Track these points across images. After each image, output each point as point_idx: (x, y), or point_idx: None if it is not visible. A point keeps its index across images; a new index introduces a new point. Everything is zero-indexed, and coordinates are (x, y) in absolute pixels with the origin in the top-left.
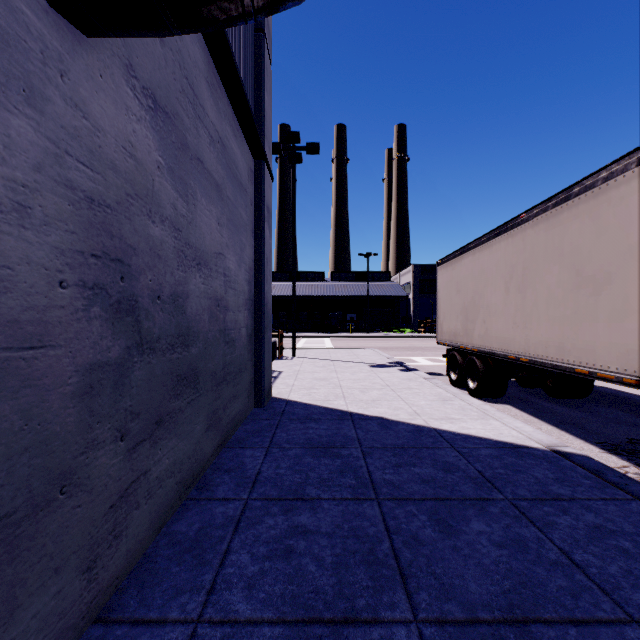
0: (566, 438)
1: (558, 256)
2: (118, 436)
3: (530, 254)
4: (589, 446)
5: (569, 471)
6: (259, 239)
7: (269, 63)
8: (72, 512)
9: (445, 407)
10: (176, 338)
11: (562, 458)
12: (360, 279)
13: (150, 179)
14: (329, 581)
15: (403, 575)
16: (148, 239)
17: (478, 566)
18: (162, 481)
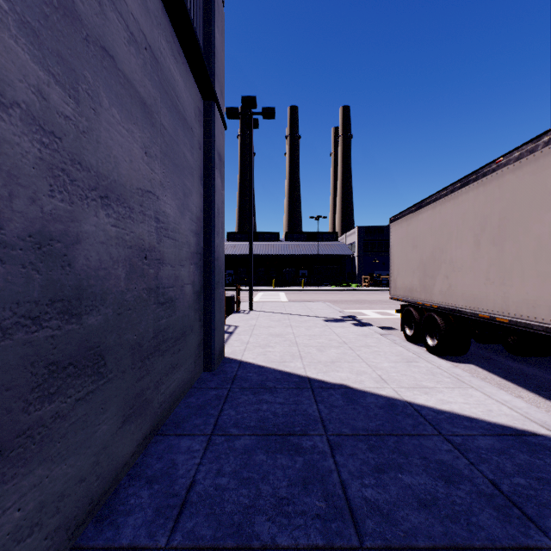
0: None
1: None
2: None
3: (510, 202)
4: None
5: None
6: (209, 187)
7: (221, 1)
8: None
9: (412, 371)
10: (46, 305)
11: None
12: (311, 239)
13: None
14: None
15: None
16: None
17: None
18: None
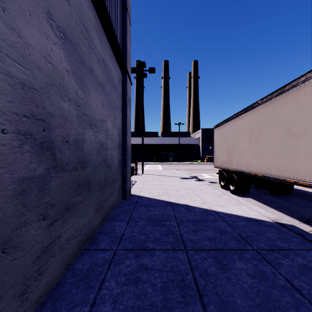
0: (281, 215)
1: (277, 122)
2: (41, 218)
3: (262, 121)
4: (293, 219)
5: (285, 234)
6: (124, 114)
7: (129, 25)
8: (10, 263)
9: (219, 199)
10: (77, 163)
11: (281, 226)
12: (175, 136)
13: (61, 77)
14: (159, 298)
15: (200, 294)
16: (60, 109)
17: (241, 289)
18: (69, 241)
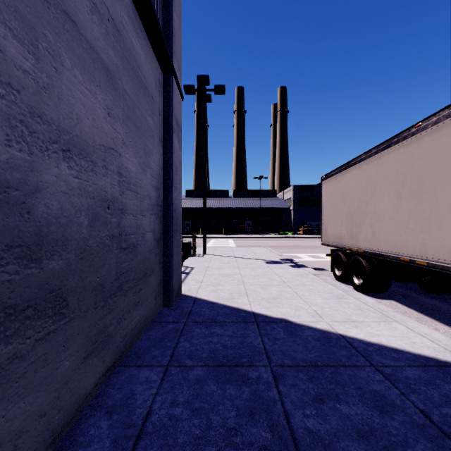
0: None
1: None
2: None
3: (428, 161)
4: None
5: None
6: (168, 148)
7: None
8: None
9: (342, 306)
10: (1, 250)
11: None
12: (254, 196)
13: None
14: None
15: None
16: None
17: None
18: None
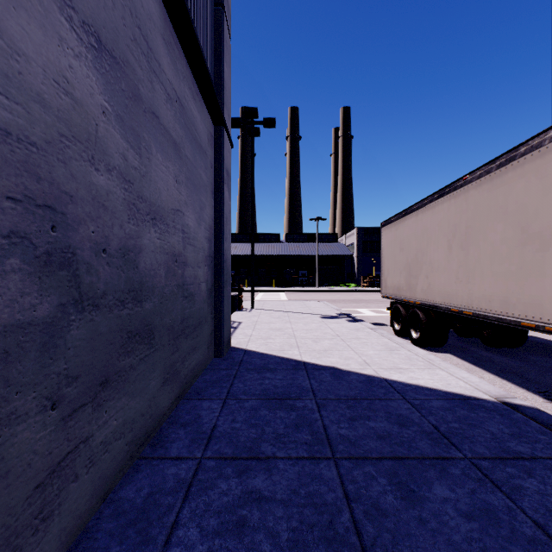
0: (509, 387)
1: (502, 214)
2: (47, 405)
3: (473, 213)
4: (532, 395)
5: (523, 425)
6: (219, 200)
7: (228, 37)
8: None
9: (392, 357)
10: (126, 293)
11: (513, 411)
12: (311, 240)
13: (93, 123)
14: None
15: None
16: (90, 187)
17: (449, 545)
18: (108, 445)
